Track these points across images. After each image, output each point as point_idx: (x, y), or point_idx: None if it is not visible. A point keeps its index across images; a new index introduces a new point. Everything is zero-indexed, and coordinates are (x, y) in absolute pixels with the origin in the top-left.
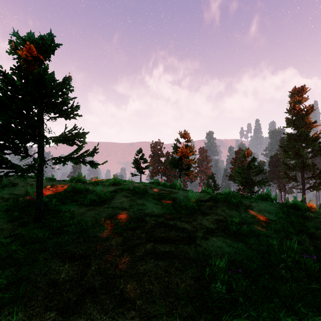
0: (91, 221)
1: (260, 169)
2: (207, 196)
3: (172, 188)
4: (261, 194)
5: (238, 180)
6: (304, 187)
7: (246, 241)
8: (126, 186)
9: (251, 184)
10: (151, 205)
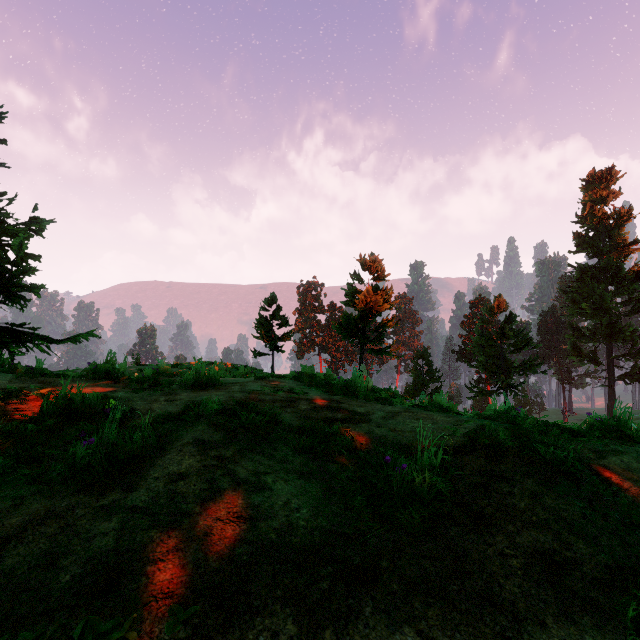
0: None
1: (525, 339)
2: (459, 431)
3: (349, 397)
4: (602, 419)
5: (480, 361)
6: (612, 376)
7: None
8: (210, 405)
9: (505, 370)
10: (286, 485)
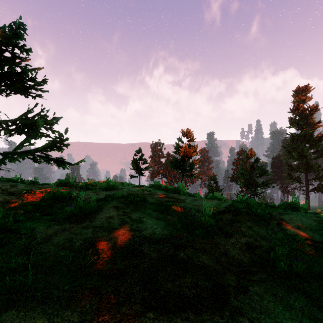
0: (53, 256)
1: (264, 170)
2: (223, 206)
3: (176, 194)
4: (286, 202)
5: (241, 181)
6: (308, 189)
7: (307, 290)
8: (118, 193)
9: (254, 186)
10: (151, 221)
